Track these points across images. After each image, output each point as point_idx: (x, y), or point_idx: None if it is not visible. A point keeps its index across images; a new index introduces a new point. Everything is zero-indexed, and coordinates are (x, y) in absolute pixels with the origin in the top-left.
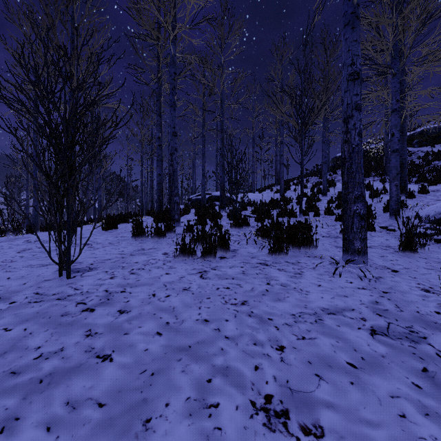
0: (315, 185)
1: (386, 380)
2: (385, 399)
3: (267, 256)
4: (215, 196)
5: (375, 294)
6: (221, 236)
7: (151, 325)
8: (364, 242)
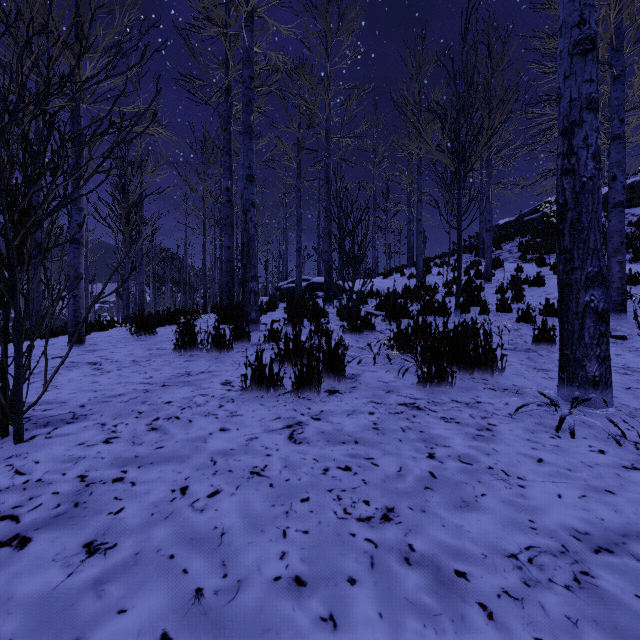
0: (470, 265)
1: None
2: None
3: (416, 389)
4: (316, 283)
5: None
6: (329, 351)
7: (153, 603)
8: (605, 365)
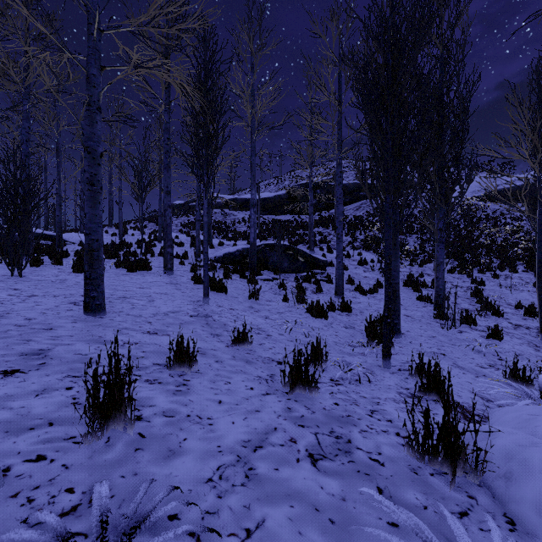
0: (152, 232)
1: (166, 287)
2: (165, 287)
3: (126, 273)
4: (36, 234)
5: (171, 280)
6: None
7: None
8: (172, 265)
